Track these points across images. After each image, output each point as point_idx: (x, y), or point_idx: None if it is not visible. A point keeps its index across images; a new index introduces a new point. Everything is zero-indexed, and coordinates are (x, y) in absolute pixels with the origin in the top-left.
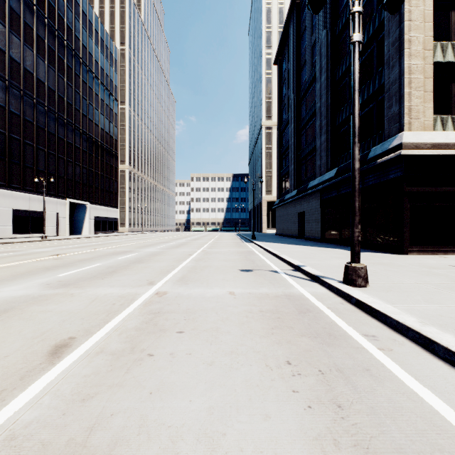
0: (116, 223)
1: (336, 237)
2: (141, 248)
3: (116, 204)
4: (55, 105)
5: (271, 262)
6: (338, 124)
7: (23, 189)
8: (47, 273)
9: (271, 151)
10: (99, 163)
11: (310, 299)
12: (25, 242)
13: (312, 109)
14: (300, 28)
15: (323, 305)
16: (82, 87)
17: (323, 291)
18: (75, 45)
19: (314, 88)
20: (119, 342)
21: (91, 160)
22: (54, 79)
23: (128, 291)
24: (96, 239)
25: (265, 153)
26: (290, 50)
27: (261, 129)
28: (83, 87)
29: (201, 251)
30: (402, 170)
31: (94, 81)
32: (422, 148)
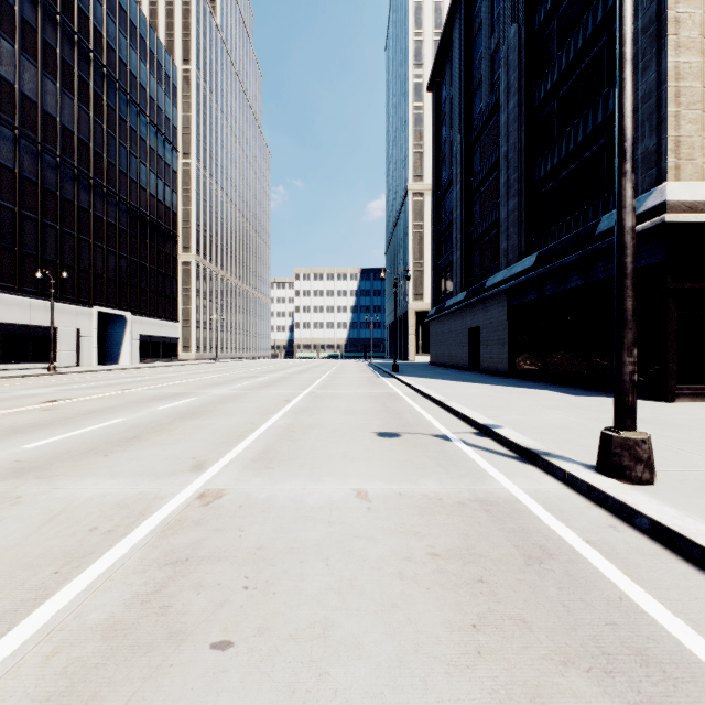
0: (176, 346)
1: (536, 370)
2: (205, 388)
3: (176, 315)
4: (73, 155)
5: (433, 416)
6: (539, 178)
7: (20, 290)
8: (6, 441)
9: (423, 230)
10: (147, 249)
11: (537, 514)
12: (17, 376)
13: (492, 157)
14: (471, 28)
15: (574, 533)
16: (120, 127)
17: (556, 488)
18: (108, 60)
19: (495, 123)
20: (29, 699)
21: (134, 244)
22: (72, 112)
23: (141, 490)
24: (138, 373)
25: (413, 235)
26: (454, 65)
27: (407, 196)
28: (121, 127)
29: (307, 393)
30: (663, 252)
31: (138, 118)
32: (701, 211)
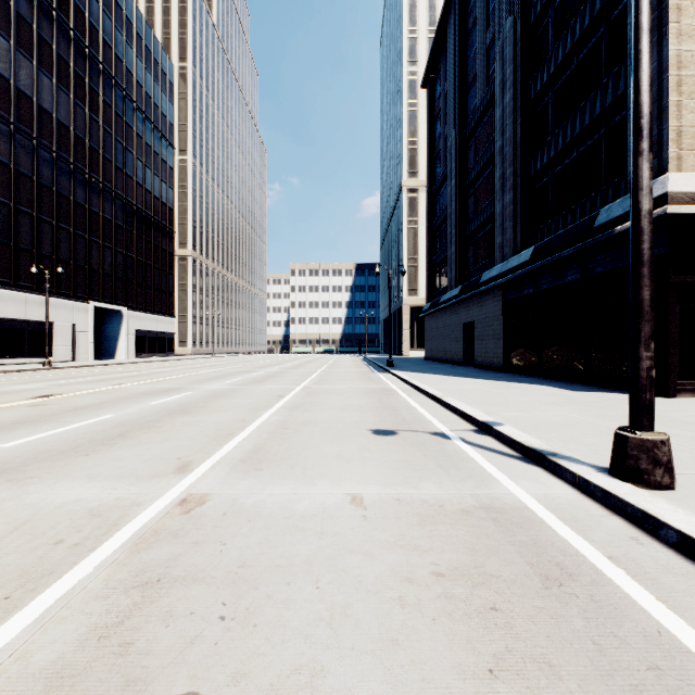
0: (172, 341)
1: (532, 364)
2: (199, 383)
3: (172, 310)
4: (69, 151)
5: (430, 413)
6: (535, 172)
7: (15, 285)
8: None
9: (417, 226)
10: (143, 245)
11: (549, 524)
12: (11, 371)
13: (487, 152)
14: (466, 24)
15: (593, 547)
16: (116, 123)
17: (566, 492)
18: (104, 56)
19: (490, 118)
20: None
21: (130, 240)
22: (68, 108)
23: (119, 495)
24: (133, 367)
25: (407, 231)
26: (449, 61)
27: (401, 193)
28: (117, 123)
29: (302, 389)
30: (664, 244)
31: (135, 114)
32: None
